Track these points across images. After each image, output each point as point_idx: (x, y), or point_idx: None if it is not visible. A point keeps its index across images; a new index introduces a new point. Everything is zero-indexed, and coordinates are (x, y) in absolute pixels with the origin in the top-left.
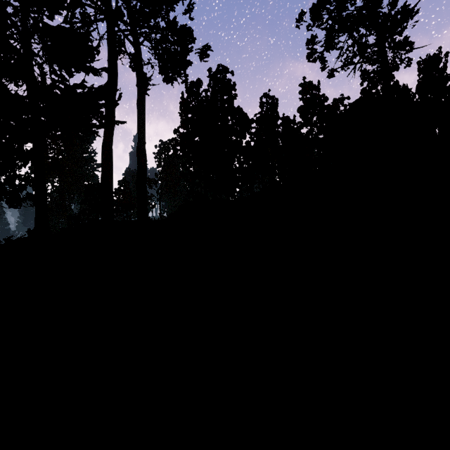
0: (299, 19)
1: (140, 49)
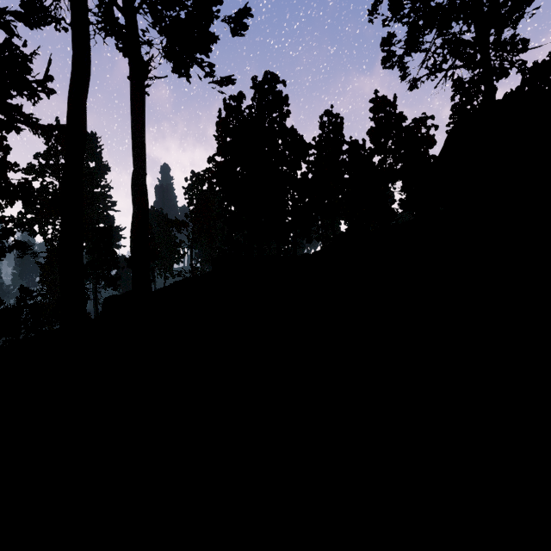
0: (373, 10)
1: (134, 20)
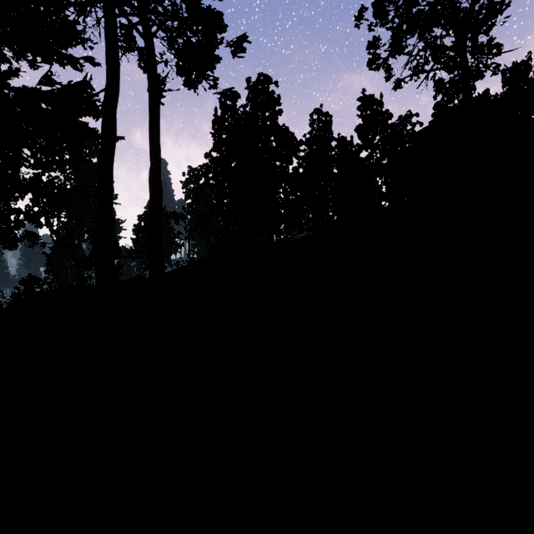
0: (359, 16)
1: (152, 42)
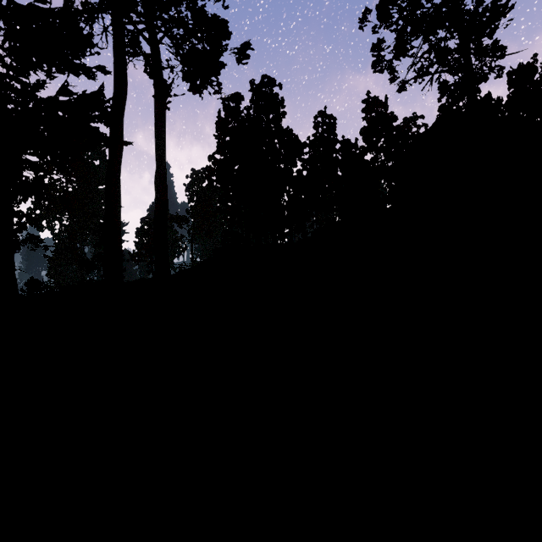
0: (363, 19)
1: (158, 48)
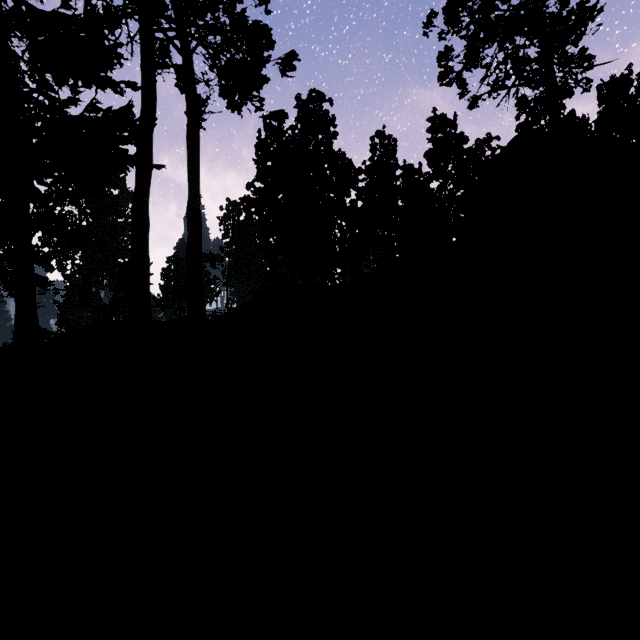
0: (428, 23)
1: (191, 59)
